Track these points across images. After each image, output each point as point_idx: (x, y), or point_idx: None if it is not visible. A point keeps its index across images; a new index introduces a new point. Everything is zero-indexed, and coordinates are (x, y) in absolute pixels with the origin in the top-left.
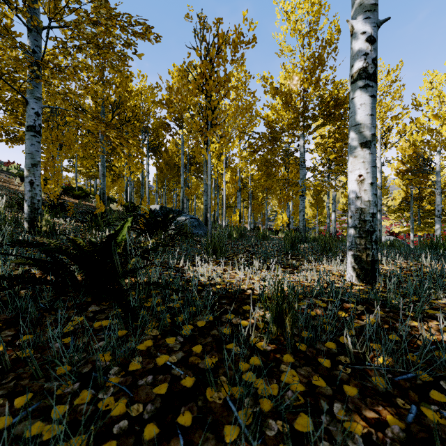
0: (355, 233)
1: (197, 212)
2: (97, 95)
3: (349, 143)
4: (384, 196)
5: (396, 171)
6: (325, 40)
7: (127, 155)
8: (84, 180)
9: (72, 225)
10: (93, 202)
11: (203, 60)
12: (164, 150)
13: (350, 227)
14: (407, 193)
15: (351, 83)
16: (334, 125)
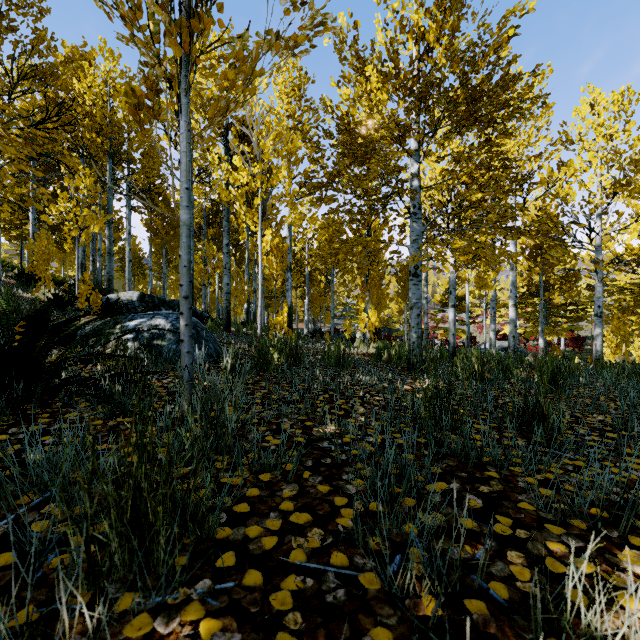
0: None
1: None
2: None
3: None
4: None
5: (521, 246)
6: None
7: None
8: (17, 246)
9: None
10: None
11: None
12: (162, 199)
13: None
14: (530, 280)
15: None
16: (481, 131)
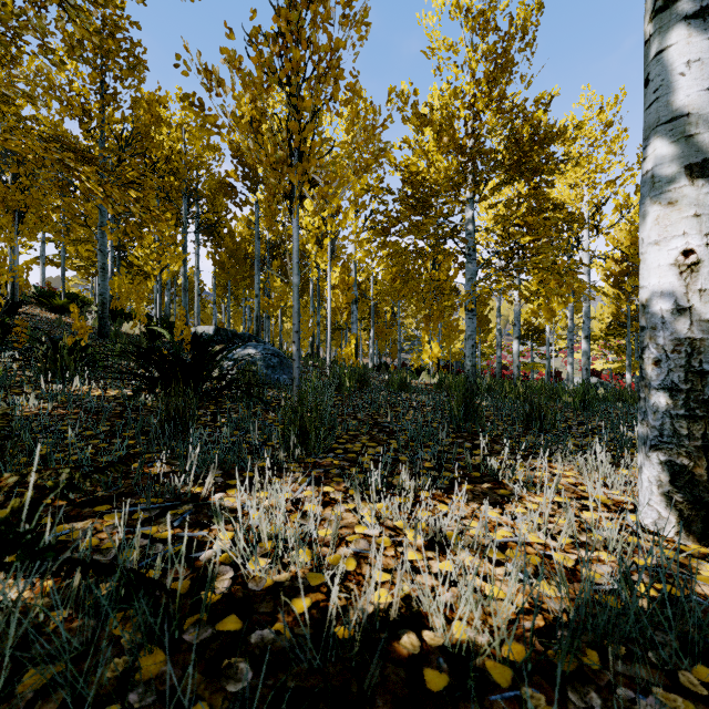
0: (671, 406)
1: (285, 337)
2: (89, 118)
3: (647, 171)
4: (578, 313)
5: (604, 273)
6: (515, 21)
7: (134, 225)
8: (87, 281)
9: (9, 367)
10: (90, 319)
11: (281, 8)
12: (227, 233)
13: (654, 388)
14: (619, 309)
15: (657, 13)
16: (528, 182)
